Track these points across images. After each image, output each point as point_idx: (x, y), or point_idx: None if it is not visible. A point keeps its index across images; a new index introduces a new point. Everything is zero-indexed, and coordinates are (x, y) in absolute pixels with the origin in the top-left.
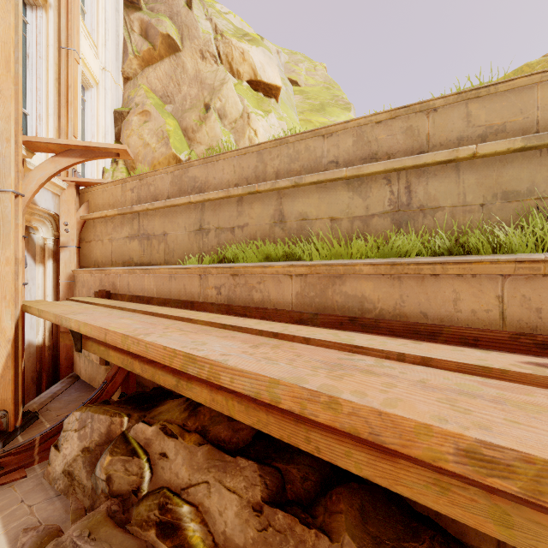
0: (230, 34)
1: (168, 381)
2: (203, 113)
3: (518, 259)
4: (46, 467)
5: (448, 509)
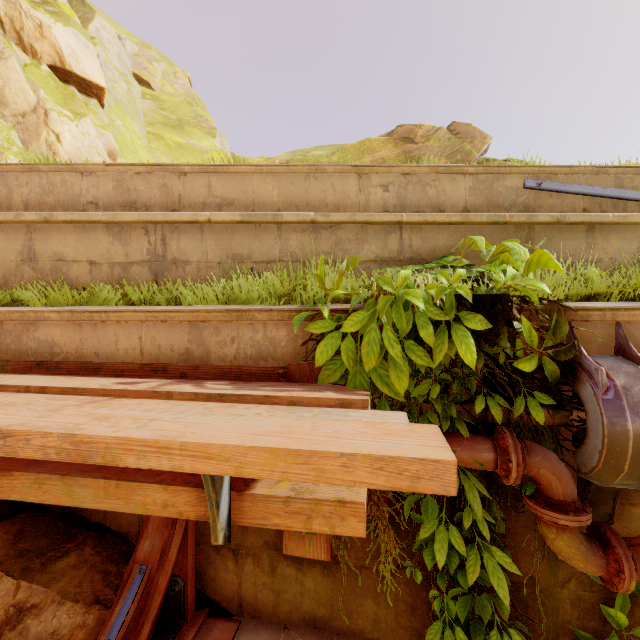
0: None
1: None
2: None
3: (145, 309)
4: None
5: (43, 498)
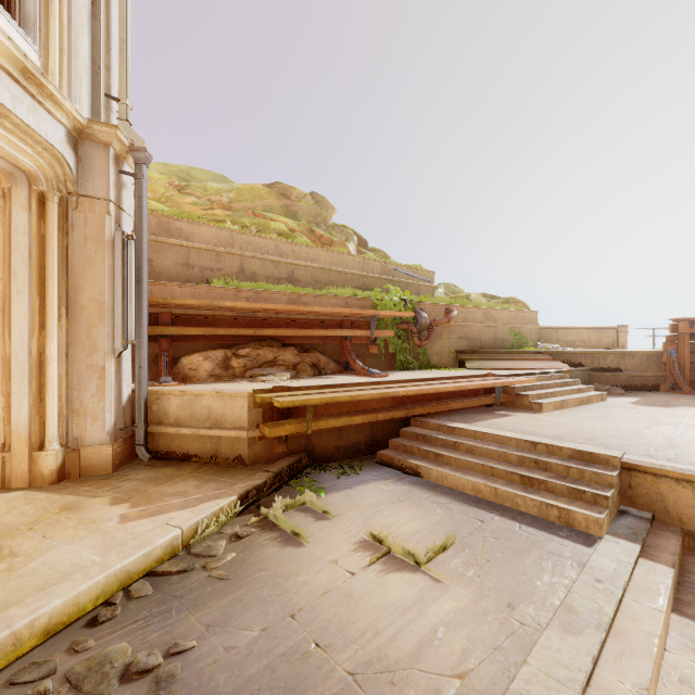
0: None
1: (249, 332)
2: None
3: (336, 296)
4: (194, 378)
5: (335, 335)
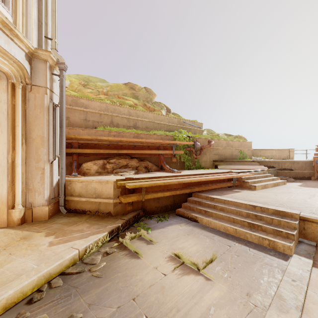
0: None
1: (115, 151)
2: None
3: (156, 134)
4: (88, 173)
5: (156, 153)
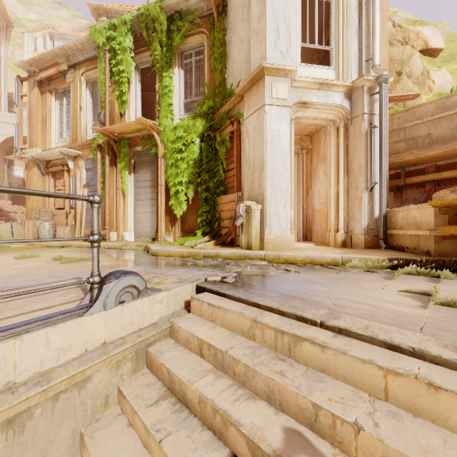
0: (405, 24)
1: None
2: (396, 78)
3: None
4: None
5: None
